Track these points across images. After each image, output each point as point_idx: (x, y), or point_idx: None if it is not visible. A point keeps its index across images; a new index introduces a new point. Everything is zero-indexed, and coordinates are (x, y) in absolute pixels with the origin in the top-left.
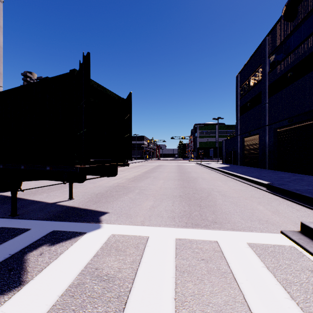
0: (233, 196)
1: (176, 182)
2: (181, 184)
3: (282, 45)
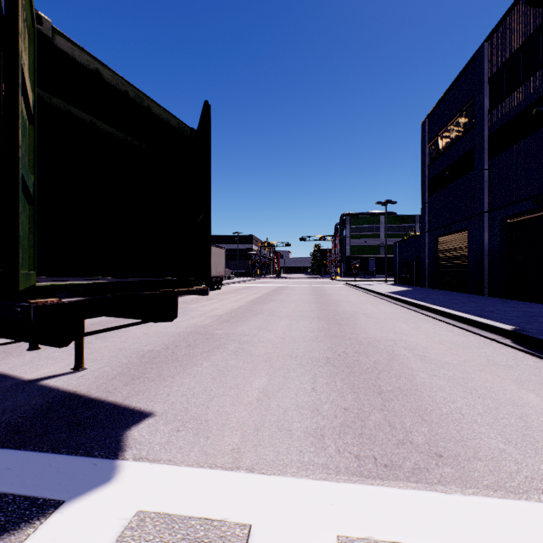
0: (447, 362)
1: (315, 324)
2: (326, 329)
3: (518, 55)
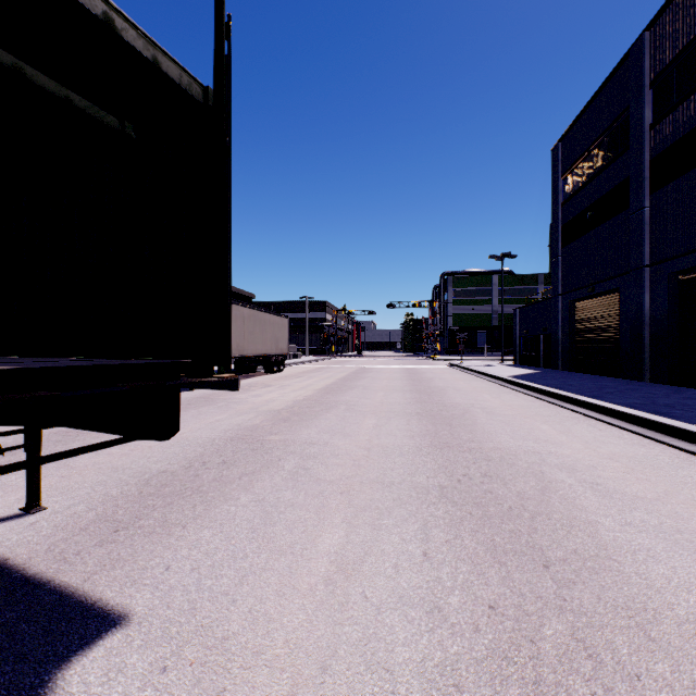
0: (638, 496)
1: (415, 425)
2: (431, 433)
3: None
